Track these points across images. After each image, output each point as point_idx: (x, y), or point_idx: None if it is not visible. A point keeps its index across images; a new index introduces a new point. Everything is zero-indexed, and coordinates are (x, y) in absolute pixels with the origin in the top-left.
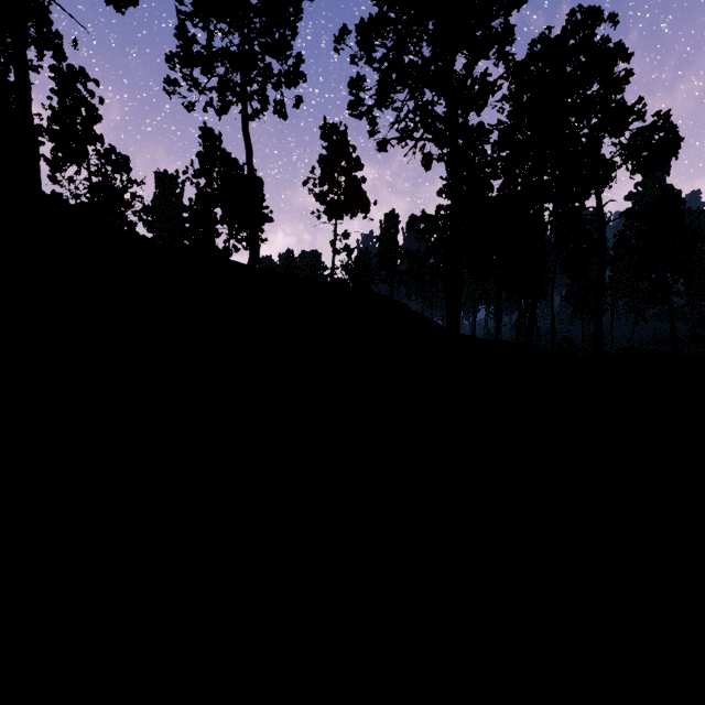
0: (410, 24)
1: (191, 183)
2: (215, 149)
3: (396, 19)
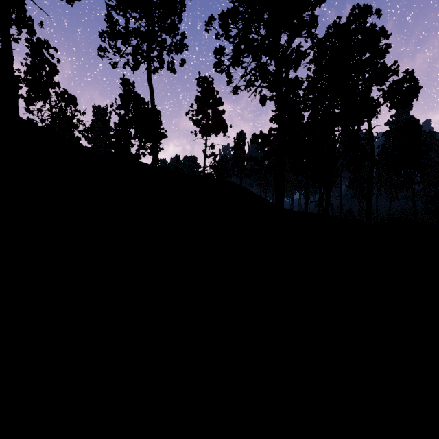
0: (252, 15)
1: (115, 113)
2: (130, 92)
3: (243, 11)
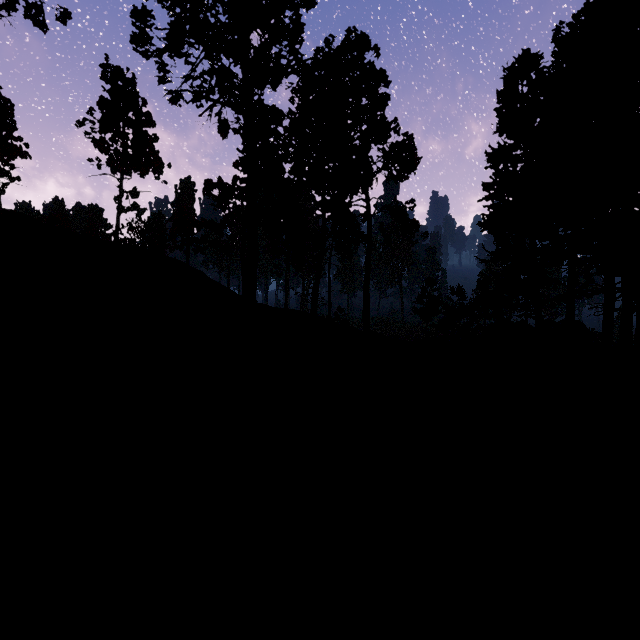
0: None
1: None
2: None
3: None
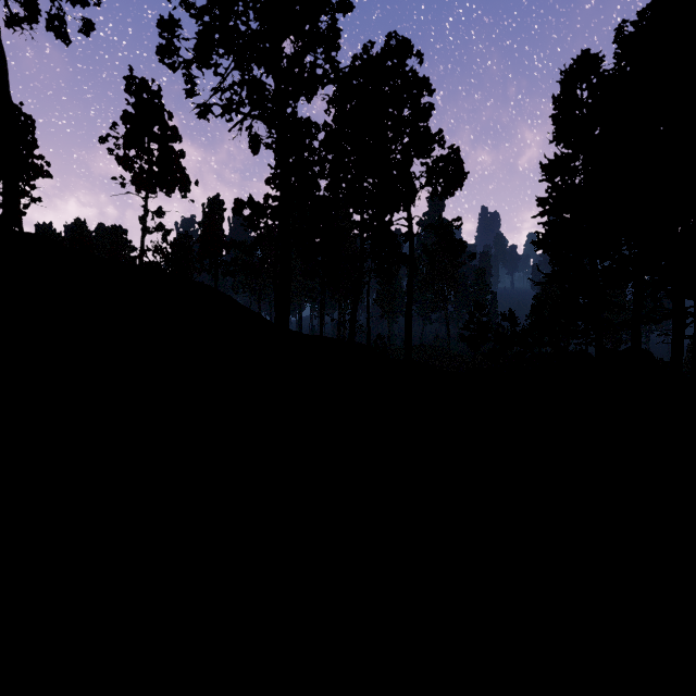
0: None
1: None
2: None
3: None
